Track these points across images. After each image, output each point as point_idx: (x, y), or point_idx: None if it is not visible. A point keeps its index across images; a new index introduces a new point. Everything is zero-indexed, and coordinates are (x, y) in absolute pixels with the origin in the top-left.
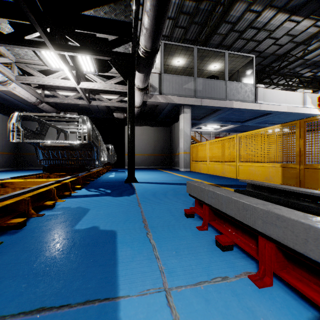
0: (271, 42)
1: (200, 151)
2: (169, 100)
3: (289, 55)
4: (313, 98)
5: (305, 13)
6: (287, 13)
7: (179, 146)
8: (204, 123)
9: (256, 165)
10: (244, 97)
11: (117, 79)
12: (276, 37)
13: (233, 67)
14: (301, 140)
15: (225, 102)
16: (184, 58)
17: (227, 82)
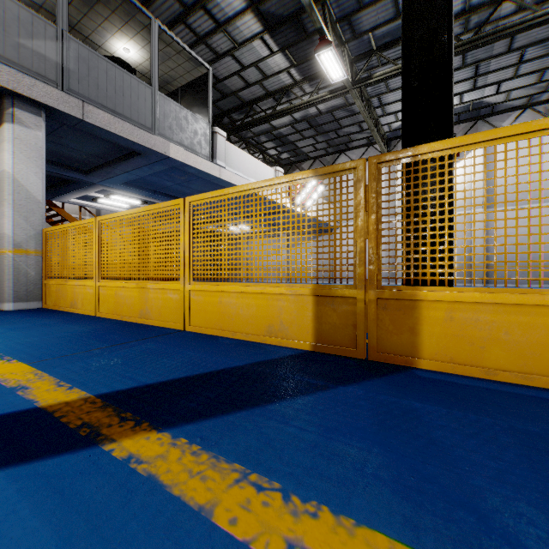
0: (234, 68)
1: (75, 249)
2: None
3: (256, 108)
4: None
5: (281, 41)
6: (261, 21)
7: None
8: (101, 185)
9: (243, 289)
10: (193, 142)
11: None
12: (243, 63)
13: (169, 76)
14: (372, 216)
15: (153, 138)
16: None
17: (156, 92)
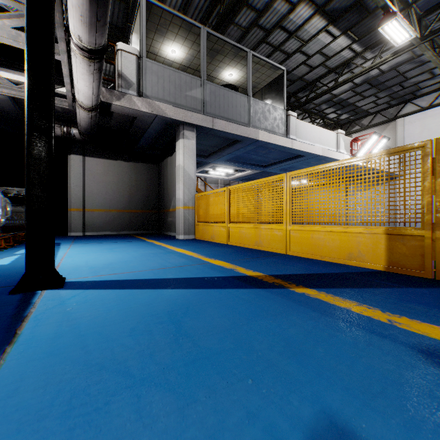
0: (301, 60)
1: (214, 205)
2: (157, 109)
3: (318, 84)
4: (346, 141)
5: (344, 26)
6: (326, 18)
7: (174, 197)
8: (212, 163)
9: (329, 229)
10: (273, 126)
11: (24, 20)
12: (308, 54)
13: (256, 82)
14: (437, 179)
15: (248, 130)
16: (183, 47)
17: (250, 98)
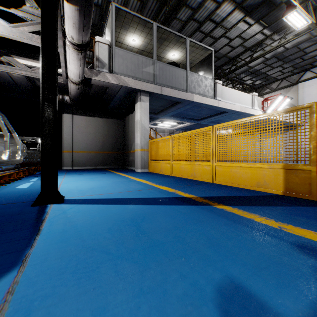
0: (225, 42)
1: (162, 148)
2: (122, 82)
3: (238, 59)
4: (259, 101)
5: (257, 17)
6: (243, 12)
7: (134, 142)
8: (161, 118)
9: (243, 165)
10: (205, 91)
11: (36, 26)
12: (230, 38)
13: (192, 60)
14: None
15: (187, 94)
16: (140, 37)
17: (188, 72)
